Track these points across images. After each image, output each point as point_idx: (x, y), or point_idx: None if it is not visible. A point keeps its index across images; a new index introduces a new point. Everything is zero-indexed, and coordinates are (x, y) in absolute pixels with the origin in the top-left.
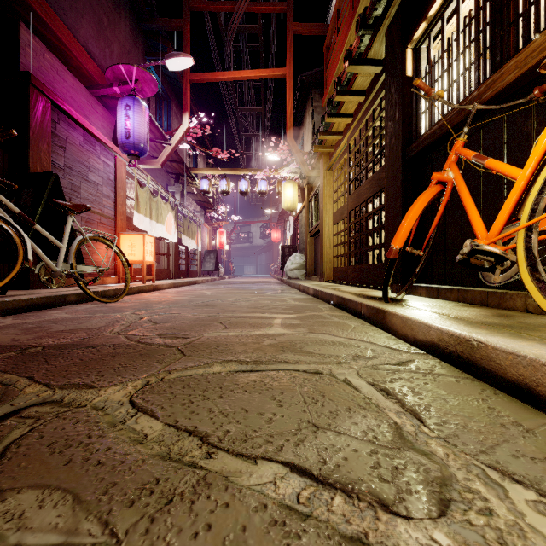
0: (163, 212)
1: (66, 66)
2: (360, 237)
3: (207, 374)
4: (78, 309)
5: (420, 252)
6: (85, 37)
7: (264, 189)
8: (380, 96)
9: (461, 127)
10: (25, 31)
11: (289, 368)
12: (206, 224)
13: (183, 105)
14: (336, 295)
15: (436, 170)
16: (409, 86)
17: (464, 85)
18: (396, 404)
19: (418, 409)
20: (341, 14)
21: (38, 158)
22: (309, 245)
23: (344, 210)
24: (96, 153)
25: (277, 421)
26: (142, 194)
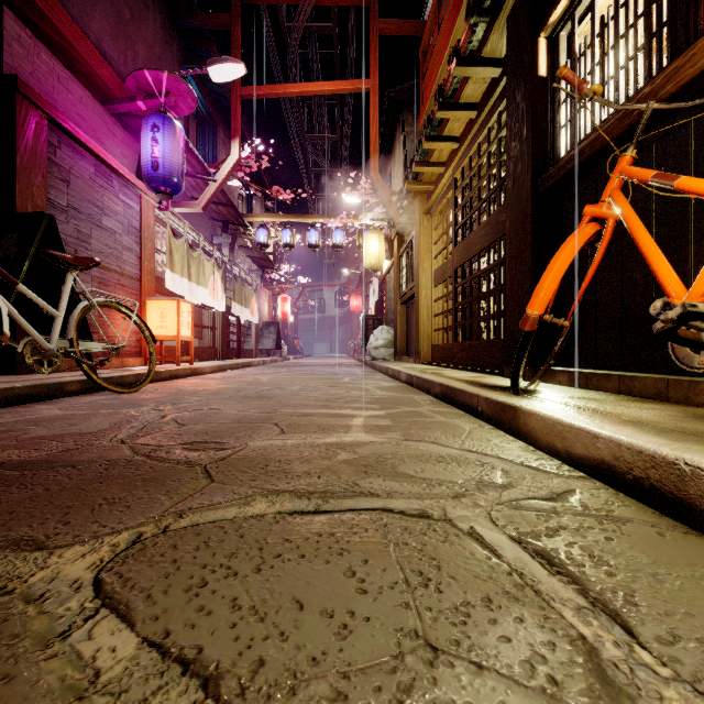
0: (206, 272)
1: (73, 73)
2: (470, 303)
3: (242, 518)
4: (80, 402)
5: (564, 321)
6: (98, 34)
7: (341, 242)
8: (499, 109)
9: (623, 142)
10: (11, 20)
11: (377, 507)
12: (264, 288)
13: (233, 128)
14: (440, 383)
15: (582, 206)
16: (543, 90)
17: (627, 82)
18: (571, 588)
19: (615, 601)
20: (443, 4)
21: (30, 194)
22: (399, 315)
23: (447, 267)
24: (114, 190)
25: (357, 633)
26: (177, 247)
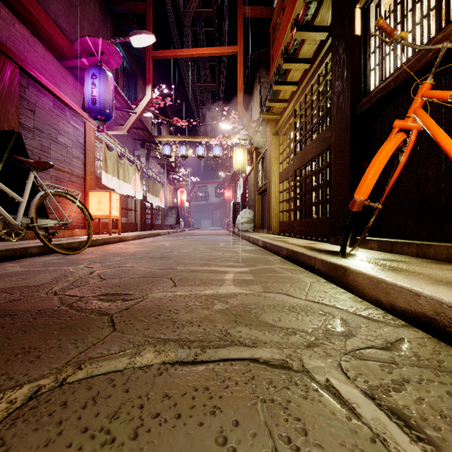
0: (129, 173)
1: (38, 39)
2: (305, 193)
3: (131, 369)
4: (37, 261)
5: (378, 205)
6: (56, 13)
7: (218, 154)
8: (326, 60)
9: (419, 76)
10: None
11: (245, 357)
12: (168, 184)
13: (147, 78)
14: (286, 248)
15: (387, 124)
16: (358, 45)
17: (422, 33)
18: None
19: None
20: None
21: (6, 119)
22: (257, 202)
23: (289, 169)
24: (66, 118)
25: None
26: (109, 157)
